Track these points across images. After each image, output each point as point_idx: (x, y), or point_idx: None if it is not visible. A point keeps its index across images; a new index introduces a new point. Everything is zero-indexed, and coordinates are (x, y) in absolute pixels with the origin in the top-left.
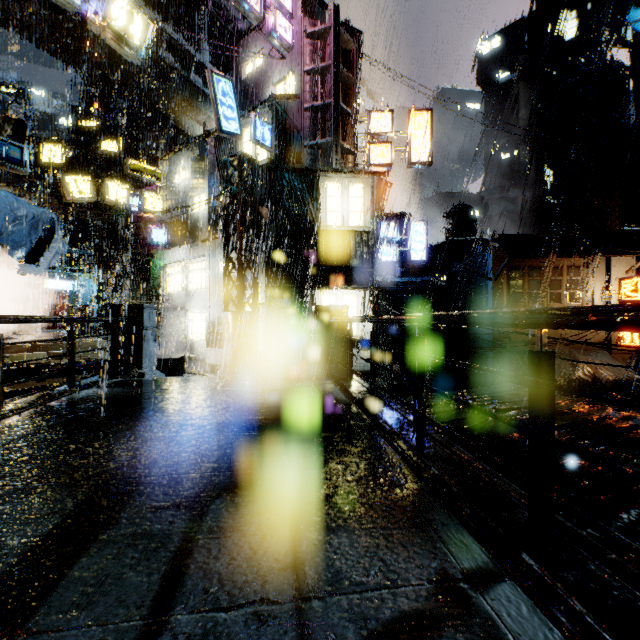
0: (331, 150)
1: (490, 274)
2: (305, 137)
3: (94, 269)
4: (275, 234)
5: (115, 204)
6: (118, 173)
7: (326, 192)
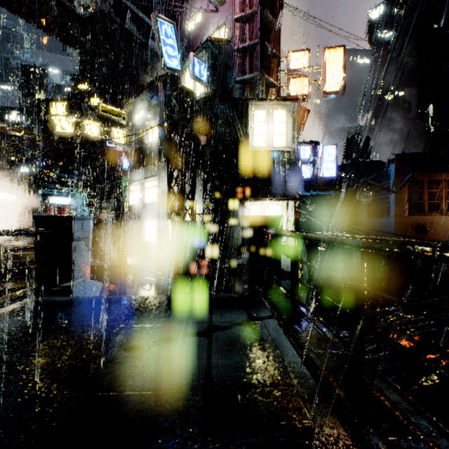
0: (257, 83)
1: (392, 187)
2: (235, 74)
3: (84, 189)
4: (210, 155)
5: (90, 138)
6: (102, 121)
7: (253, 118)
